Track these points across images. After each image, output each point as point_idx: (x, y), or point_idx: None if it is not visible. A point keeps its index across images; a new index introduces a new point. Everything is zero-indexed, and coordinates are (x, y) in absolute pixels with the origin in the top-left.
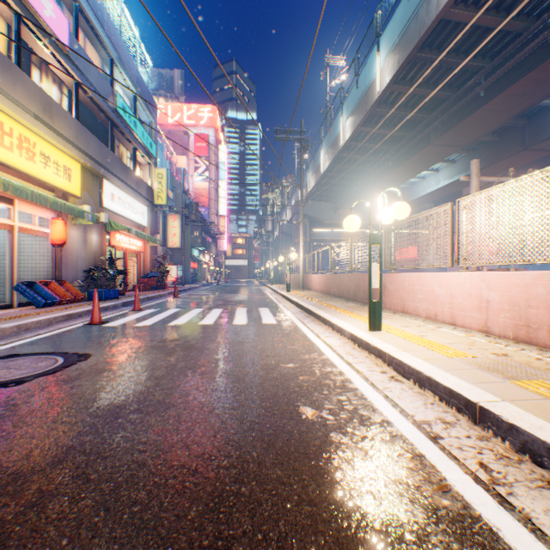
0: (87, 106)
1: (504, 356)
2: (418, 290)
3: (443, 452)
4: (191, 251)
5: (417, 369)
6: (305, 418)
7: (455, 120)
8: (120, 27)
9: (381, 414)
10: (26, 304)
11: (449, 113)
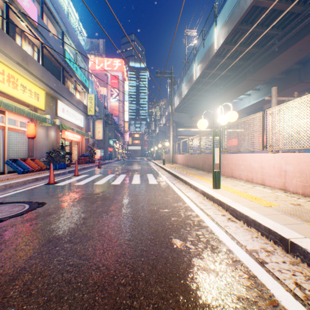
0: (48, 58)
1: (299, 205)
2: (241, 164)
3: (268, 274)
4: (108, 141)
5: (245, 214)
6: (176, 247)
7: (260, 65)
8: (68, 13)
9: (225, 245)
10: (12, 172)
11: (257, 61)
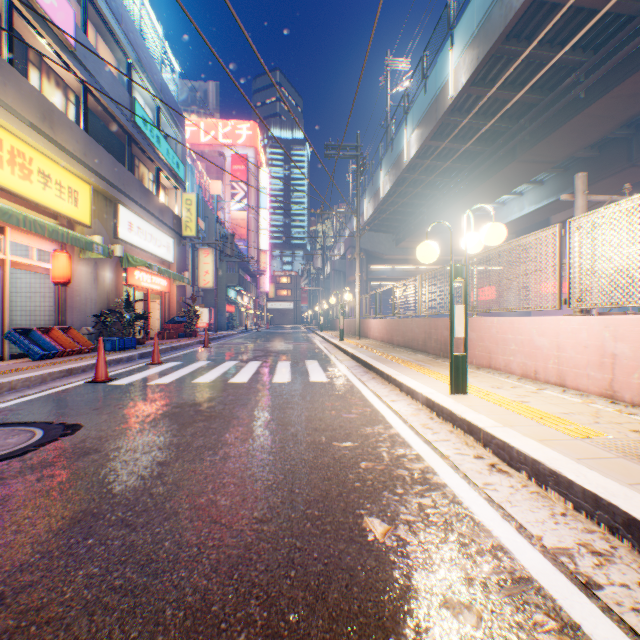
0: (99, 117)
1: None
2: (511, 339)
3: (609, 619)
4: (226, 292)
5: (533, 458)
6: (373, 540)
7: (546, 130)
8: (140, 22)
9: (490, 534)
10: (20, 356)
11: (539, 120)
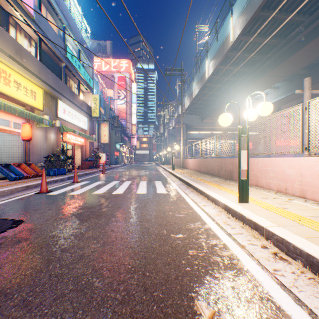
0: (48, 54)
1: None
2: (270, 170)
3: None
4: (115, 145)
5: (308, 253)
6: None
7: (282, 58)
8: (69, 6)
9: None
10: (4, 178)
11: (278, 53)
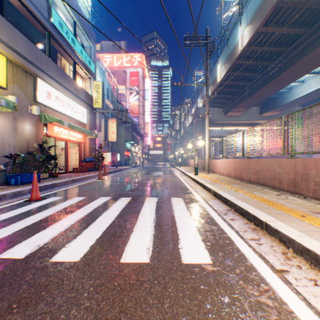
0: (22, 14)
1: None
2: None
3: None
4: (124, 144)
5: None
6: None
7: None
8: None
9: None
10: None
11: None
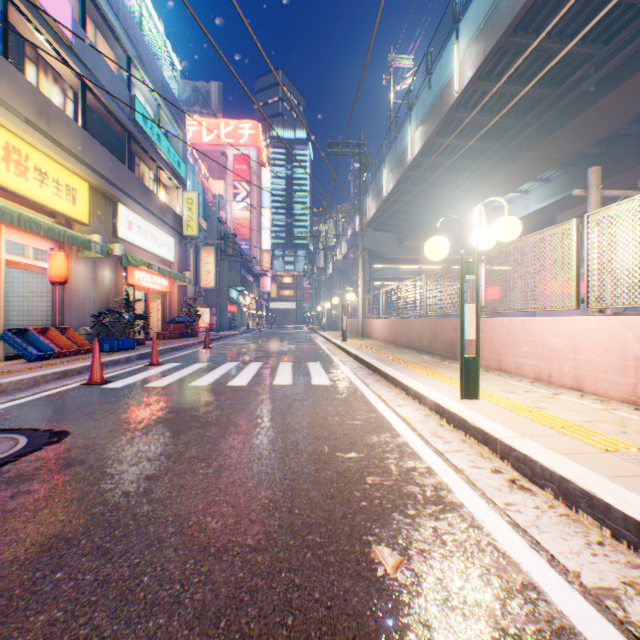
0: (98, 114)
1: None
2: (523, 340)
3: None
4: (228, 292)
5: (561, 475)
6: (383, 575)
7: (554, 125)
8: (140, 19)
9: (519, 568)
10: (16, 357)
11: (547, 115)
